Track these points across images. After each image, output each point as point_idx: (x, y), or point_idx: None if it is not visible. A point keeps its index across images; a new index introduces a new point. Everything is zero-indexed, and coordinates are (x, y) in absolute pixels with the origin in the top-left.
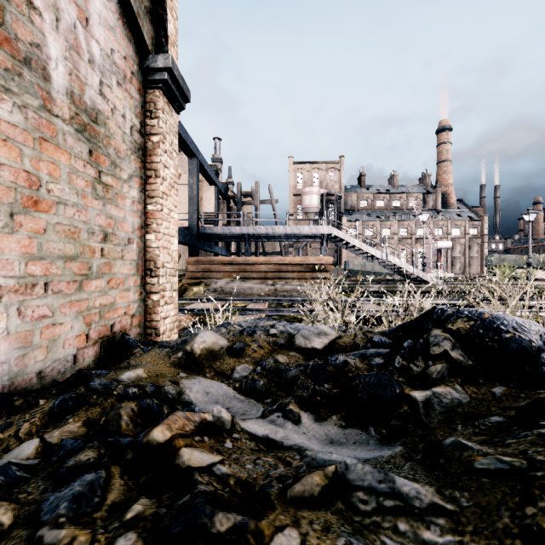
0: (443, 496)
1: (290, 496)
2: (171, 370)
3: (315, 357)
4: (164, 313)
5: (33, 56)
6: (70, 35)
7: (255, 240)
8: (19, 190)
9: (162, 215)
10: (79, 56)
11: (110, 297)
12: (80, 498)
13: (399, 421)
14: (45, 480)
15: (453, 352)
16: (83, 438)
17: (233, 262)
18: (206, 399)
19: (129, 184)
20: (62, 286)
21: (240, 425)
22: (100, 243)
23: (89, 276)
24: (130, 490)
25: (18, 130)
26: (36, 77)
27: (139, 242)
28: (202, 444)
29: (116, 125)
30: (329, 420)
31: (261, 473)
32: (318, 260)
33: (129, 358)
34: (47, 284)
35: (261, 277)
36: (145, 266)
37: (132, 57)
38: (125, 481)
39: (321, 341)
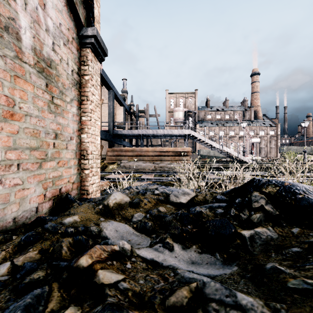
0: (269, 307)
1: (168, 306)
2: (95, 216)
3: (182, 208)
4: (92, 181)
5: (10, 25)
6: (33, 13)
7: (146, 138)
8: (1, 107)
9: (90, 123)
10: (39, 27)
11: (59, 172)
12: (29, 307)
13: (235, 250)
14: (10, 292)
15: (266, 206)
16: (37, 261)
17: (134, 150)
18: (116, 235)
19: (71, 104)
20: (29, 166)
21: (136, 252)
22: (52, 139)
23: (46, 159)
24: (64, 299)
25: (0, 70)
26: (12, 38)
27: (77, 139)
28: (112, 267)
29: (62, 69)
30: (191, 248)
31: (149, 287)
32: (183, 149)
33: (70, 208)
34: (19, 165)
35: (149, 159)
36: (80, 153)
37: (72, 29)
38: (61, 293)
39: (185, 198)
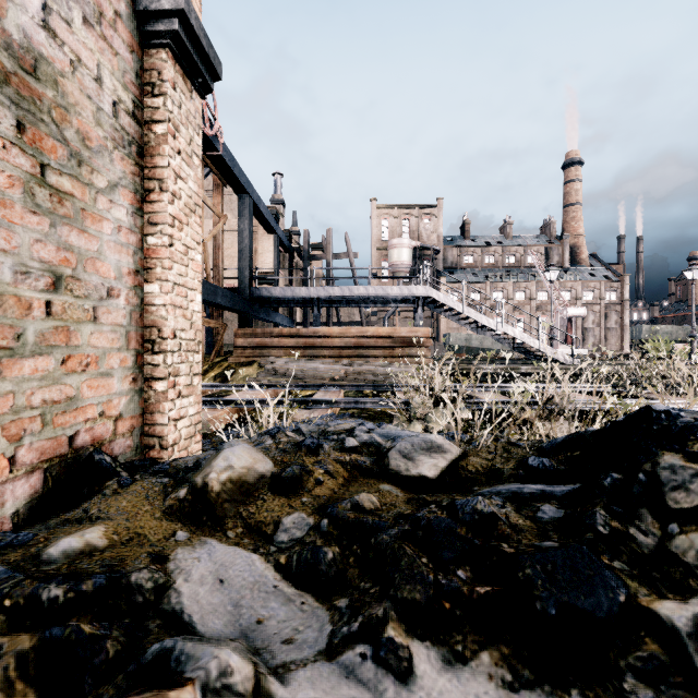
0: None
1: None
2: (161, 527)
3: (426, 494)
4: (176, 412)
5: None
6: None
7: (327, 305)
8: None
9: (171, 254)
10: None
11: (67, 388)
12: None
13: (646, 686)
14: None
15: None
16: None
17: (297, 335)
18: (216, 600)
19: (111, 197)
20: None
21: None
22: (43, 292)
23: (17, 350)
24: None
25: None
26: None
27: (131, 295)
28: None
29: (81, 92)
30: (475, 663)
31: None
32: (412, 331)
33: (91, 498)
34: None
35: (334, 354)
36: (143, 335)
37: None
38: None
39: (434, 462)
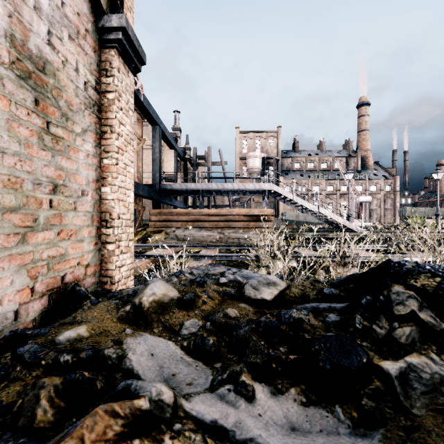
0: None
1: None
2: (117, 326)
3: (265, 309)
4: (120, 262)
5: None
6: None
7: (208, 195)
8: None
9: (117, 169)
10: (22, 0)
11: (60, 249)
12: None
13: (372, 402)
14: None
15: (422, 314)
16: None
17: (189, 214)
18: (150, 364)
19: (83, 138)
20: None
21: (184, 407)
22: (48, 194)
23: (35, 228)
24: None
25: None
26: None
27: (94, 194)
28: None
29: (67, 78)
30: (288, 394)
31: None
32: (261, 211)
33: (76, 311)
34: None
35: (212, 226)
36: (100, 217)
37: (86, 15)
38: None
39: (270, 291)
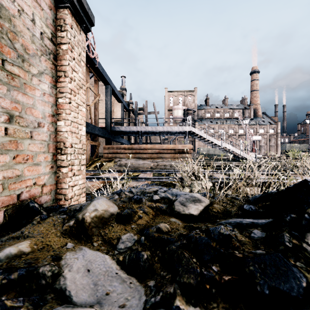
0: None
1: None
2: (59, 241)
3: (193, 223)
4: (73, 182)
5: None
6: None
7: (145, 135)
8: None
9: (70, 107)
10: None
11: (16, 171)
12: None
13: None
14: None
15: None
16: None
17: (132, 148)
18: (85, 281)
19: (40, 78)
20: None
21: None
22: (3, 123)
23: None
24: None
25: None
26: None
27: (50, 126)
28: None
29: (24, 26)
30: None
31: None
32: (183, 146)
33: (26, 226)
34: None
35: (148, 157)
36: (56, 146)
37: None
38: None
39: (196, 207)
